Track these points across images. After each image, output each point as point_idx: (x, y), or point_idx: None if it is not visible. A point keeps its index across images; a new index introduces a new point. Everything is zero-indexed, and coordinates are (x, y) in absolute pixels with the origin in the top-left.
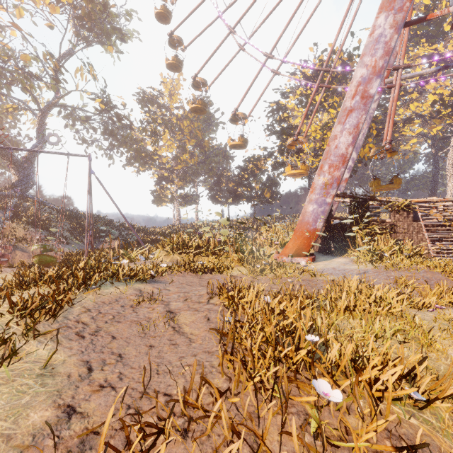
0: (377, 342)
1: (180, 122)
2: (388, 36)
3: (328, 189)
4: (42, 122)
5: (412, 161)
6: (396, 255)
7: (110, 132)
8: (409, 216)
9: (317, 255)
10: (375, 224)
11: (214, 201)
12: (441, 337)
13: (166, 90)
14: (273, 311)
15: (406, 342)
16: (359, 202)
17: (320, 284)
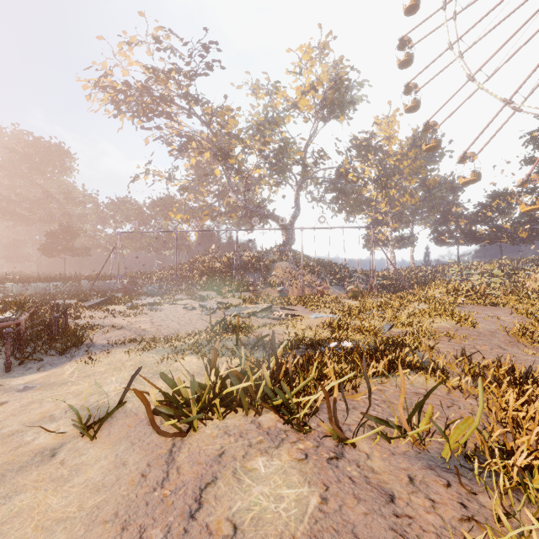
0: None
1: (399, 163)
2: None
3: None
4: (298, 193)
5: None
6: None
7: (339, 190)
8: None
9: None
10: None
11: (439, 243)
12: None
13: (384, 134)
14: None
15: None
16: None
17: None
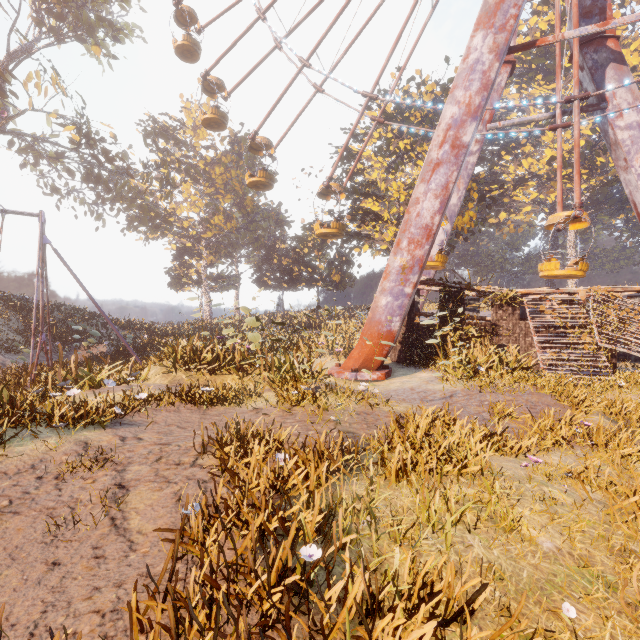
0: (435, 532)
1: (210, 168)
2: (486, 63)
3: (407, 274)
4: None
5: (526, 236)
6: (495, 369)
7: (96, 178)
8: (515, 312)
9: (395, 368)
10: (471, 324)
11: (262, 285)
12: (532, 513)
13: (188, 119)
14: (285, 482)
15: (479, 529)
16: (451, 292)
17: (383, 419)
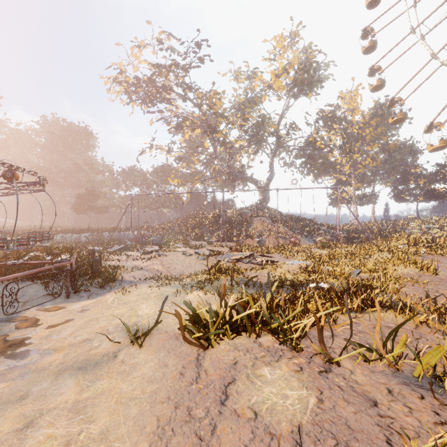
0: None
1: (362, 130)
2: None
3: None
4: (272, 160)
5: None
6: None
7: (307, 156)
8: None
9: None
10: None
11: (399, 200)
12: None
13: (348, 106)
14: None
15: None
16: None
17: None
